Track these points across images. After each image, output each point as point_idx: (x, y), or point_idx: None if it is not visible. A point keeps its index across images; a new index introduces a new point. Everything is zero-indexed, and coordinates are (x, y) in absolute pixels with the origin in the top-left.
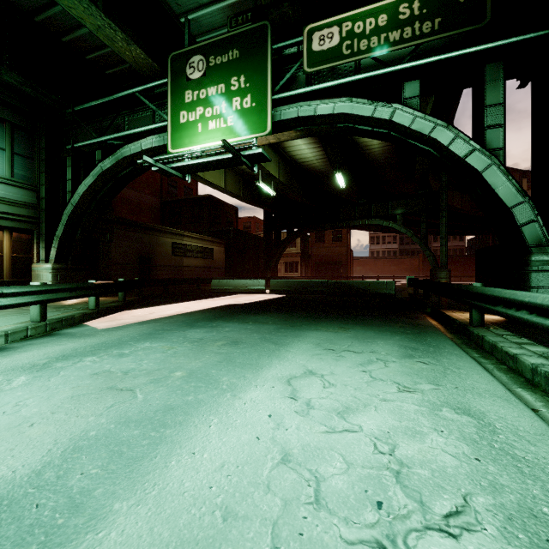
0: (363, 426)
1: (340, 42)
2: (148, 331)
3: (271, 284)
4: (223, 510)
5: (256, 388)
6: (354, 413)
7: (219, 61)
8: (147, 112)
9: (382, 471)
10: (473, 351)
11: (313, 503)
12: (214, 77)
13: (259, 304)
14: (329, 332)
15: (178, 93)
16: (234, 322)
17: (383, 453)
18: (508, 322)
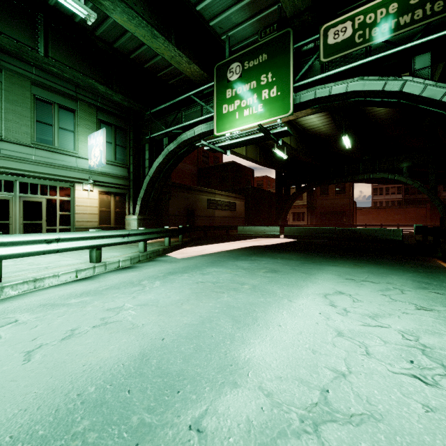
0: (391, 325)
1: (352, 33)
2: (210, 261)
3: (285, 230)
4: (311, 350)
5: (303, 298)
6: (382, 318)
7: (251, 64)
8: (197, 108)
9: (410, 348)
10: None
11: (366, 355)
12: (247, 77)
13: (279, 246)
14: (346, 267)
15: (221, 92)
16: (266, 257)
17: (409, 340)
18: None
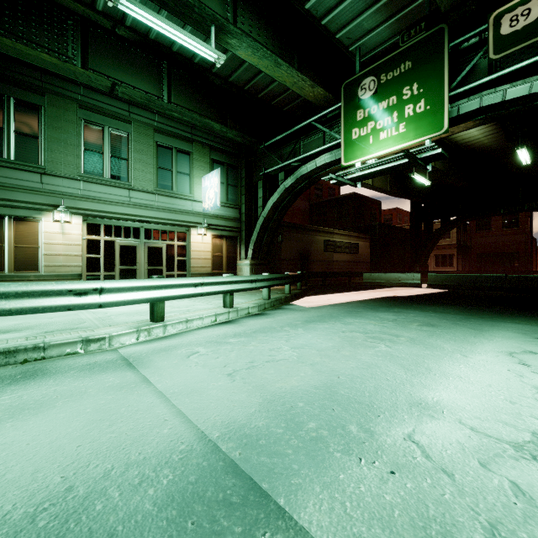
0: None
1: None
2: (344, 311)
3: (429, 278)
4: (509, 401)
5: (481, 354)
6: None
7: (390, 76)
8: (319, 135)
9: None
10: None
11: None
12: (384, 92)
13: (425, 297)
14: (533, 325)
15: (350, 114)
16: (413, 310)
17: None
18: None
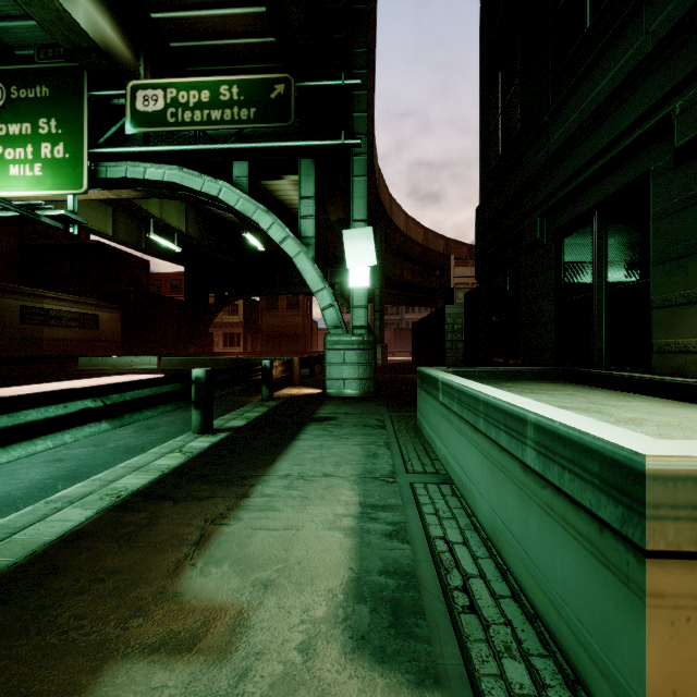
0: None
1: (165, 107)
2: None
3: (162, 362)
4: None
5: None
6: None
7: (23, 94)
8: None
9: None
10: None
11: None
12: (17, 113)
13: None
14: None
15: None
16: None
17: None
18: (307, 396)
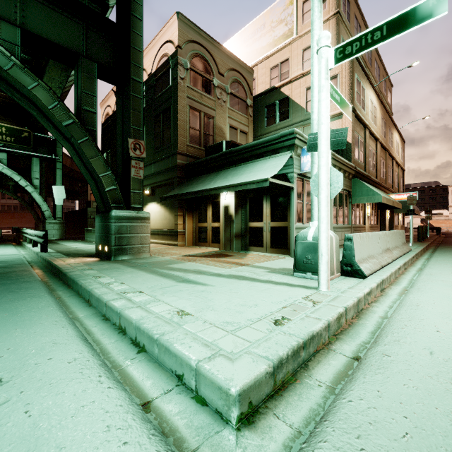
0: None
1: None
2: None
3: None
4: None
5: None
6: None
7: None
8: None
9: None
10: (18, 246)
11: None
12: None
13: None
14: None
15: None
16: None
17: None
18: None
